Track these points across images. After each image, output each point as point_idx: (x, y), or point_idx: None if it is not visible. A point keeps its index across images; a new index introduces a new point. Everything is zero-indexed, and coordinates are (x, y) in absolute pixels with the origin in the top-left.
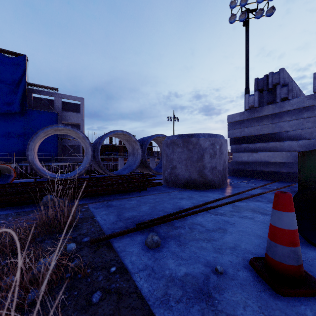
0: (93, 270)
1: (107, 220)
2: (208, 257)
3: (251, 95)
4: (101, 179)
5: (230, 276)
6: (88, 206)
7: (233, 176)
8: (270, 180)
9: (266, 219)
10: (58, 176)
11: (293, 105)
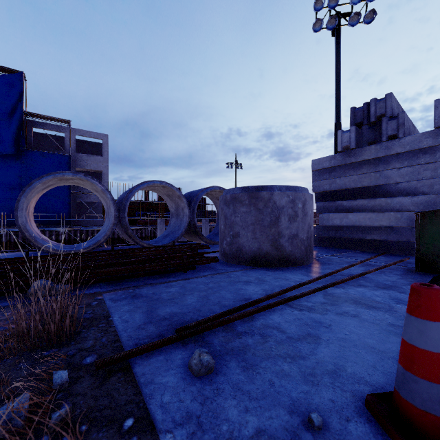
0: (92, 426)
1: (130, 322)
2: (294, 393)
3: (345, 131)
4: (128, 253)
5: (336, 433)
6: (103, 297)
7: (320, 246)
8: (372, 253)
9: (378, 317)
10: (64, 247)
11: (405, 146)
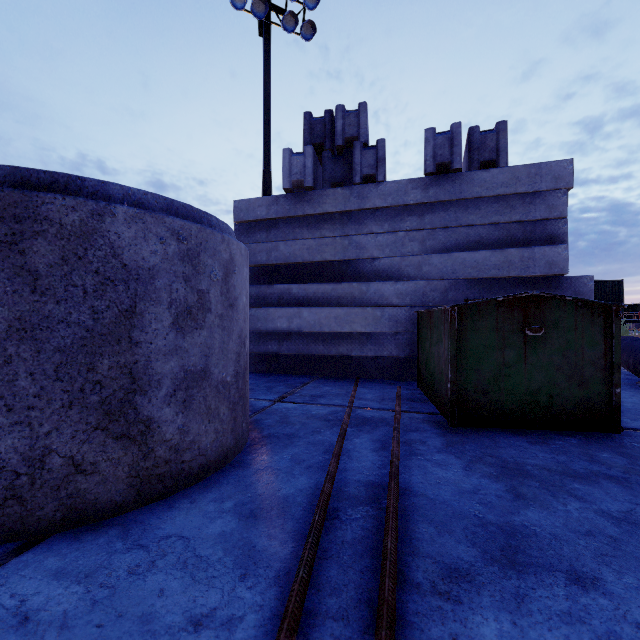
0: None
1: None
2: None
3: (296, 154)
4: None
5: None
6: None
7: (251, 371)
8: (342, 381)
9: None
10: None
11: (386, 197)
